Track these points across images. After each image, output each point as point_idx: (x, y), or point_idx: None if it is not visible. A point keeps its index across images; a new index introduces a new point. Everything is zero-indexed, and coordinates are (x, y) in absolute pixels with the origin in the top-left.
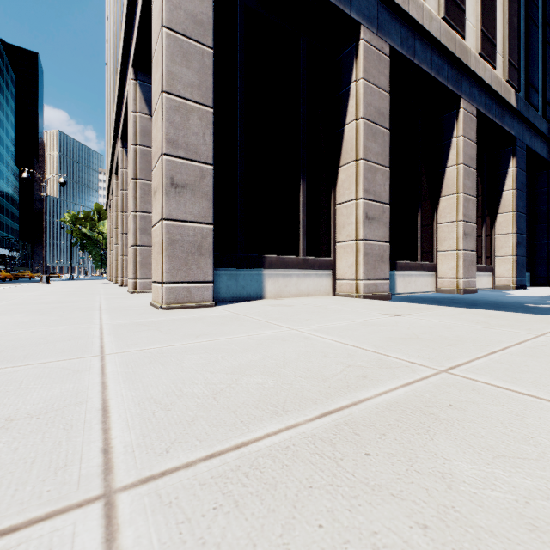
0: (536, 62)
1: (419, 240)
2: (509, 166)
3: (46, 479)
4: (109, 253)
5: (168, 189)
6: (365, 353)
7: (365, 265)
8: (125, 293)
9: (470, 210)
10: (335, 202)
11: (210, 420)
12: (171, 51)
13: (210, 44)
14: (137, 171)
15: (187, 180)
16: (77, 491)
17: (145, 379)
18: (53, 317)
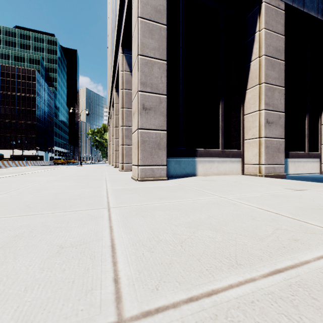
0: None
1: (307, 136)
2: None
3: (80, 299)
4: (109, 149)
5: (141, 111)
6: (286, 219)
7: (266, 154)
8: (117, 171)
9: None
10: (243, 113)
11: (182, 265)
12: (143, 30)
13: (165, 22)
14: (123, 104)
15: (152, 105)
16: (100, 314)
17: (134, 226)
18: (83, 184)
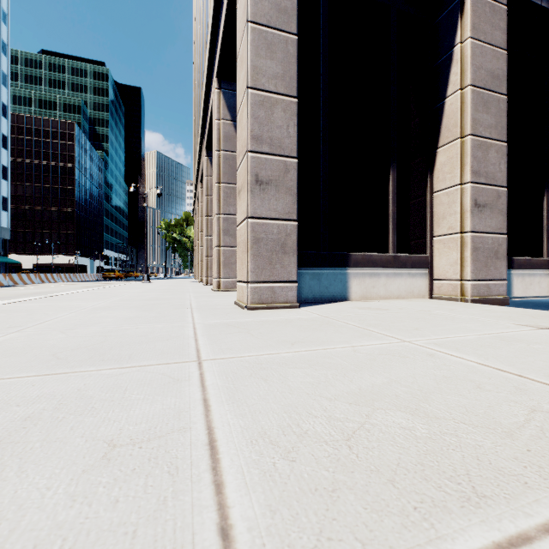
0: None
1: (546, 230)
2: None
3: None
4: (195, 254)
5: (252, 187)
6: (543, 388)
7: (474, 262)
8: (210, 291)
9: None
10: (432, 189)
11: (360, 494)
12: (255, 45)
13: (294, 30)
14: (220, 175)
15: (271, 176)
16: None
17: (250, 400)
18: (153, 314)
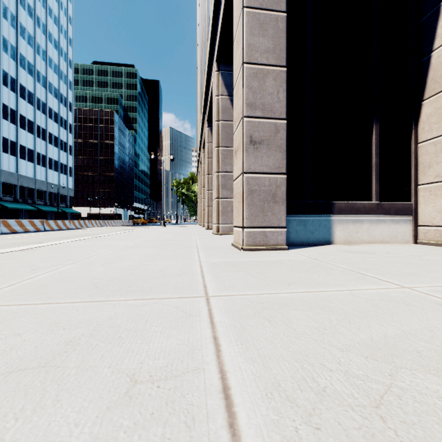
0: None
1: None
2: None
3: None
4: (198, 205)
5: (247, 146)
6: None
7: None
8: (210, 234)
9: None
10: (416, 140)
11: None
12: (250, 26)
13: (284, 8)
14: (219, 141)
15: (263, 137)
16: None
17: (258, 343)
18: (168, 252)
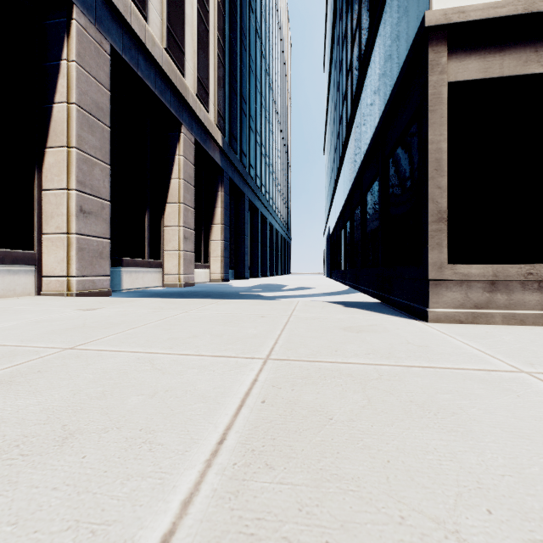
0: (236, 120)
1: (147, 239)
2: (219, 189)
3: None
4: None
5: None
6: None
7: (80, 260)
8: None
9: (190, 219)
10: (41, 187)
11: None
12: None
13: None
14: None
15: None
16: None
17: None
18: None
